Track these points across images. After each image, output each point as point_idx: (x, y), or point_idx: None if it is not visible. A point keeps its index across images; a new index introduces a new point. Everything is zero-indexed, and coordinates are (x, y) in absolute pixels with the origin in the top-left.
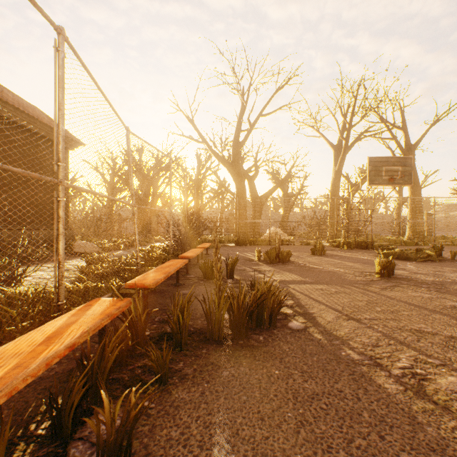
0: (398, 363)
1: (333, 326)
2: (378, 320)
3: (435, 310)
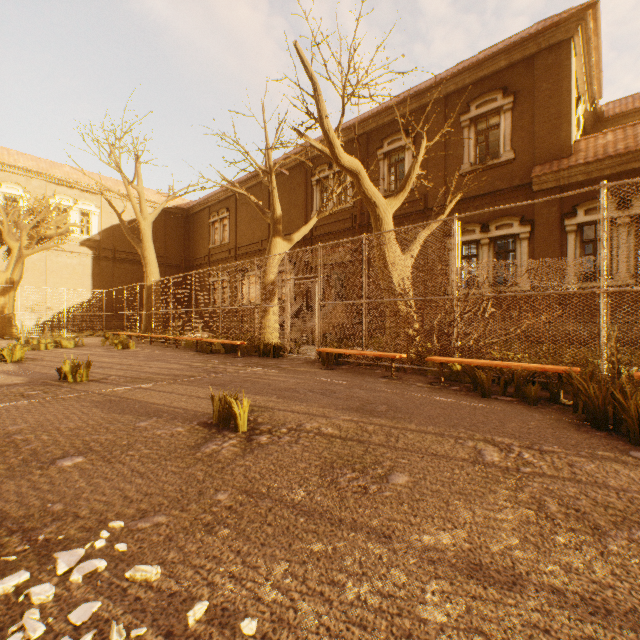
0: (528, 455)
1: None
2: None
3: None
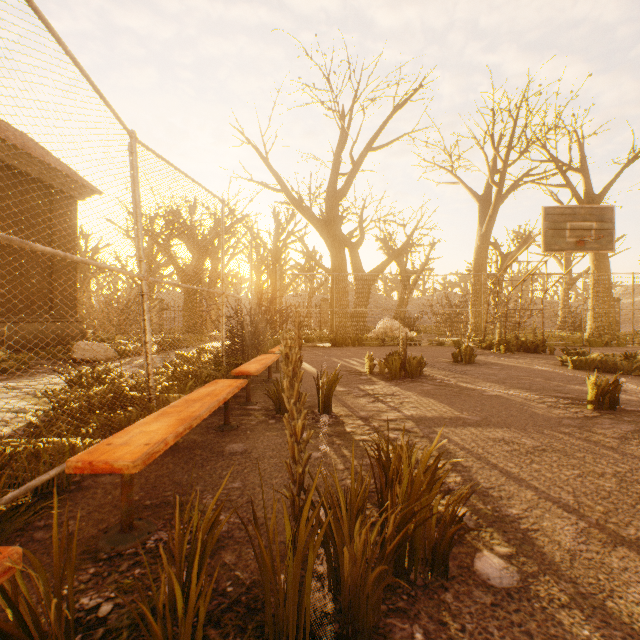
0: None
1: (594, 575)
2: None
3: None
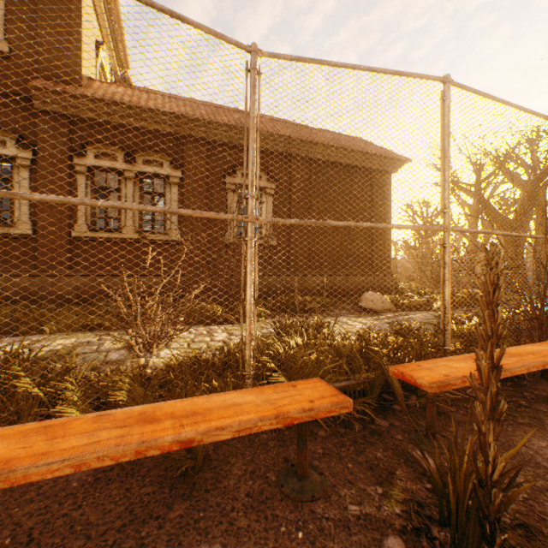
0: None
1: None
2: None
3: None
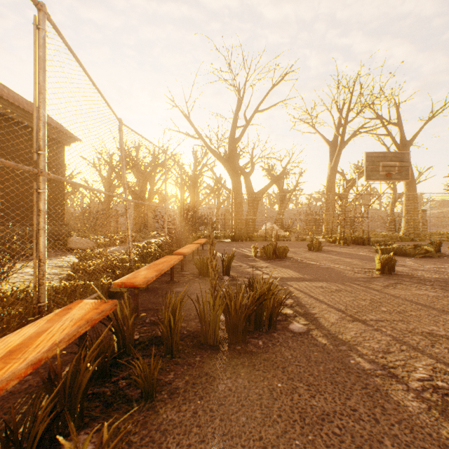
0: (415, 373)
1: (338, 329)
2: (385, 321)
3: (445, 311)
